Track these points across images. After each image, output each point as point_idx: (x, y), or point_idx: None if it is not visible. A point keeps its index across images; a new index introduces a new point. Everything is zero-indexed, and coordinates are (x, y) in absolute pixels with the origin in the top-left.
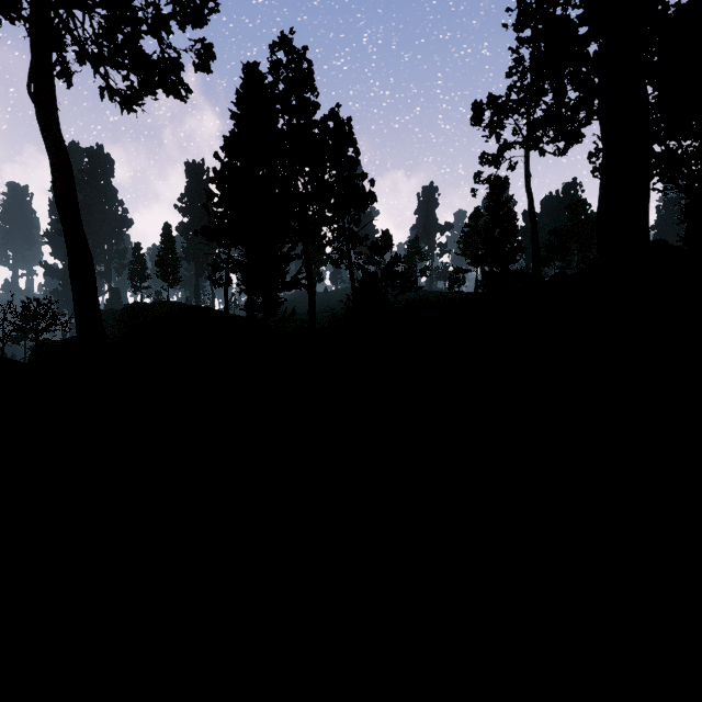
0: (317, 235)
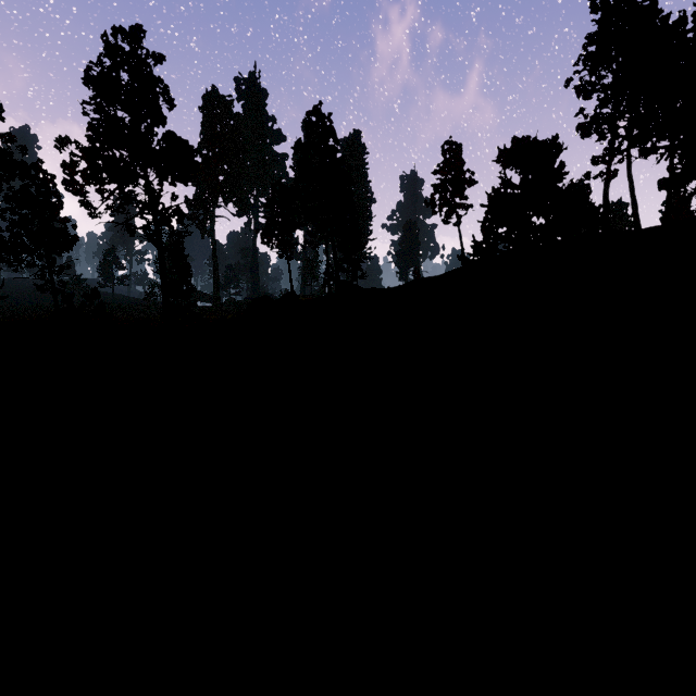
0: (18, 261)
